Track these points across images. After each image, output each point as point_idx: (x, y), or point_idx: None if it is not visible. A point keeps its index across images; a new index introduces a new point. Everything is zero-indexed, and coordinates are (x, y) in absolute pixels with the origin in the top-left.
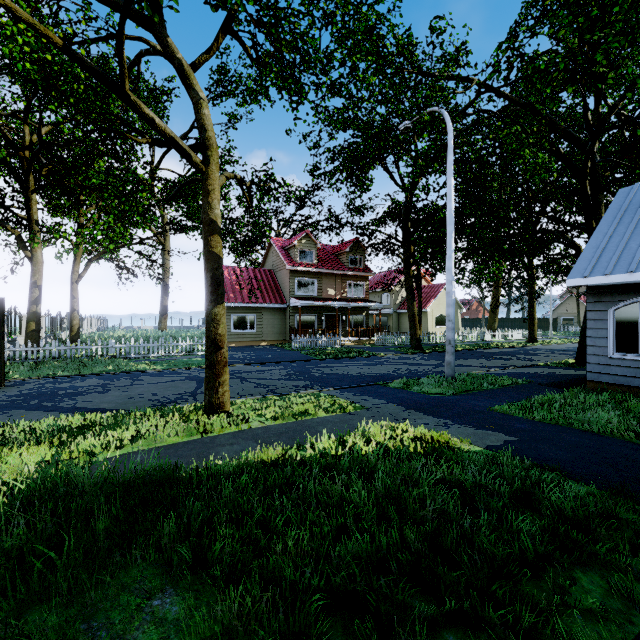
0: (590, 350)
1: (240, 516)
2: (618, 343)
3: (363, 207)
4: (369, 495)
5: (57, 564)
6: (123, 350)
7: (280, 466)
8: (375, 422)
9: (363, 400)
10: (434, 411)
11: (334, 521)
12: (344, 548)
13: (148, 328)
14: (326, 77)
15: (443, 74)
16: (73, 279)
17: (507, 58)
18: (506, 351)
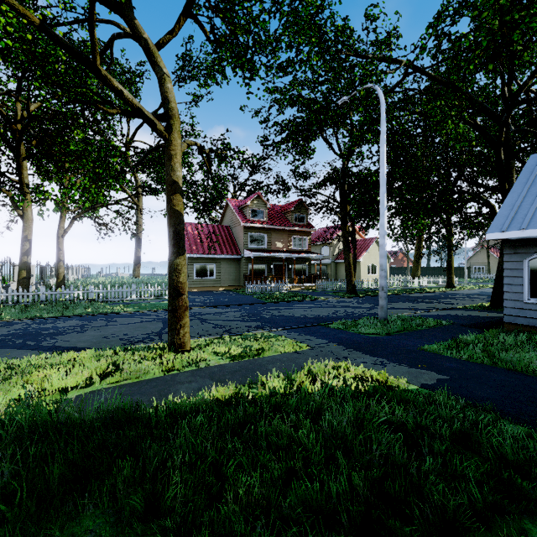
0: (507, 296)
1: (193, 460)
2: (532, 290)
3: (306, 173)
4: (316, 435)
5: (7, 516)
6: (101, 295)
7: (233, 406)
8: (320, 362)
9: (307, 340)
10: (371, 350)
11: (284, 464)
12: (294, 496)
13: (124, 275)
14: (275, 57)
15: (376, 56)
16: (59, 234)
17: (436, 36)
18: (429, 295)
